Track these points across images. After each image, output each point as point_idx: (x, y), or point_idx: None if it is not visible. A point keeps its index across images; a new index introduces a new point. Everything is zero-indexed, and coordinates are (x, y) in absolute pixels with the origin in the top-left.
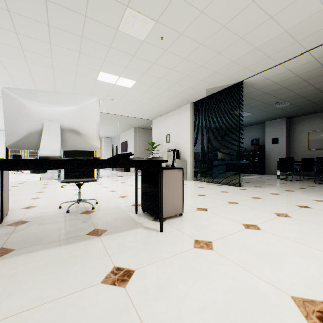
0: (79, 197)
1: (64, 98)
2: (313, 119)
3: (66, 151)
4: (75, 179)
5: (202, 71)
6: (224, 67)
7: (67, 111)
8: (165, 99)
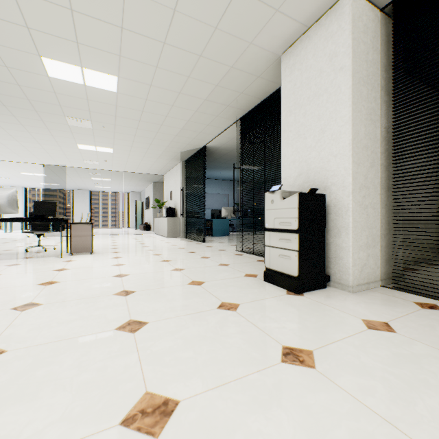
0: (39, 243)
1: (0, 191)
2: None
3: (34, 212)
4: (34, 231)
5: (160, 142)
6: (175, 139)
7: (1, 196)
8: (154, 159)
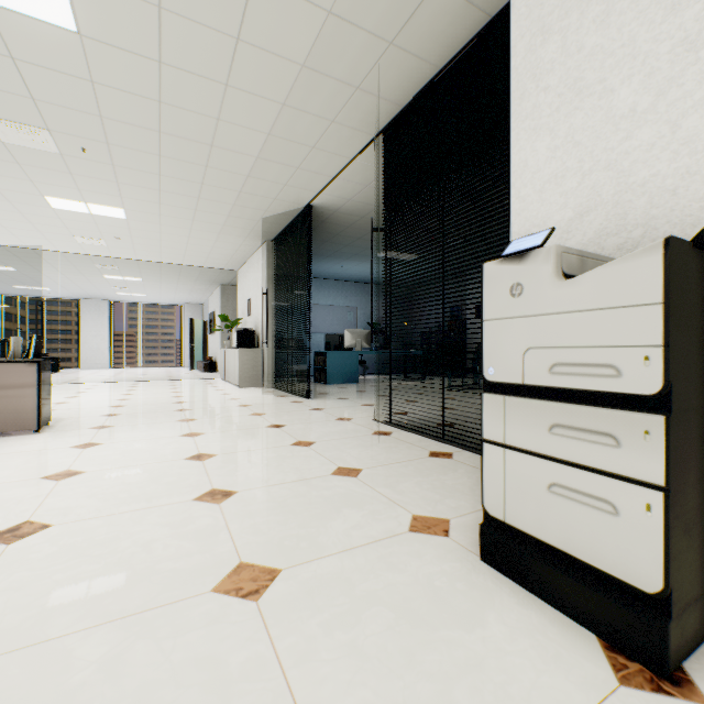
0: None
1: None
2: None
3: None
4: None
5: (218, 192)
6: (247, 185)
7: None
8: (213, 235)
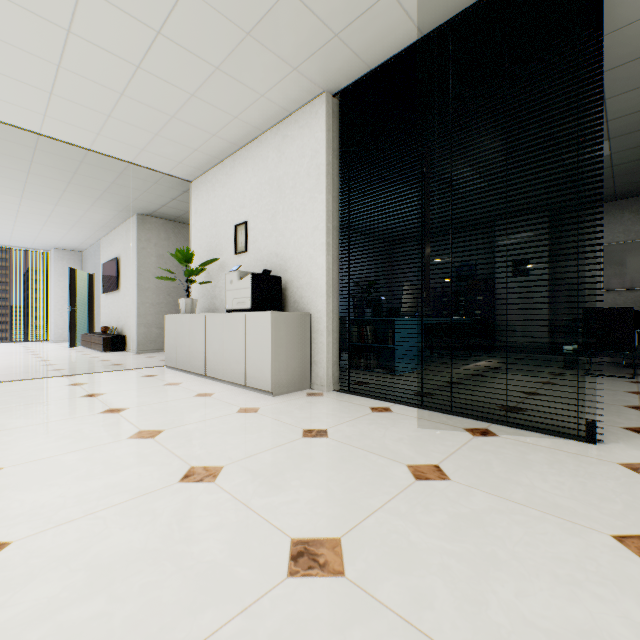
0: None
1: None
2: (613, 215)
3: None
4: None
5: None
6: None
7: None
8: (225, 37)
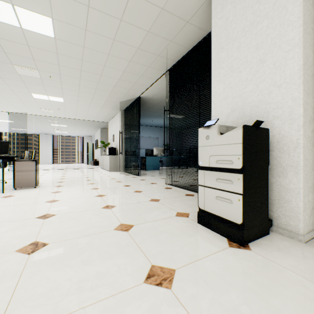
0: None
1: None
2: None
3: None
4: None
5: (102, 92)
6: (114, 89)
7: None
8: (99, 108)
